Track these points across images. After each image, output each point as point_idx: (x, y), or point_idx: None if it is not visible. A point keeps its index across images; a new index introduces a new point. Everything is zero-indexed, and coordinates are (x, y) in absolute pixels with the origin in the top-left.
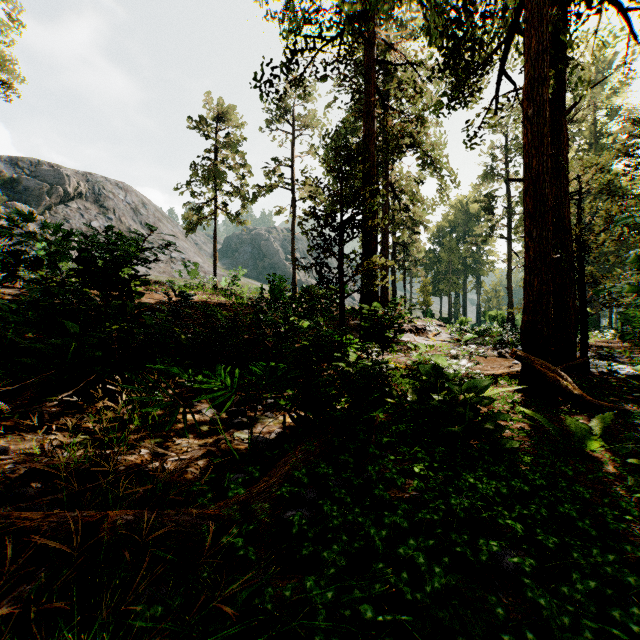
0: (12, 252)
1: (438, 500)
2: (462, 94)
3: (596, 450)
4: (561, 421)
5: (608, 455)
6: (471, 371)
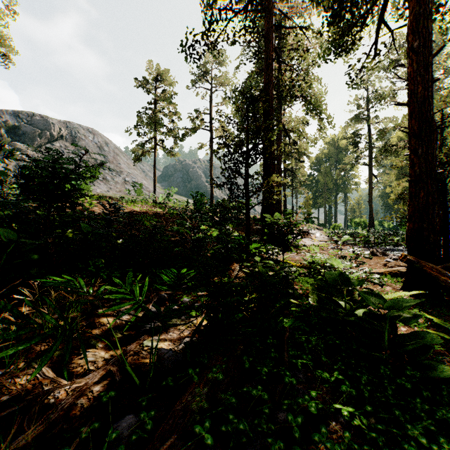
0: None
1: None
2: (346, 42)
3: None
4: None
5: None
6: (370, 275)
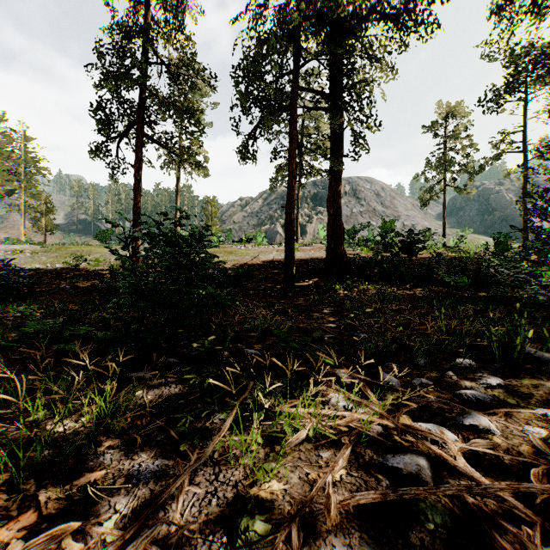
0: (386, 244)
1: None
2: None
3: None
4: None
5: None
6: None
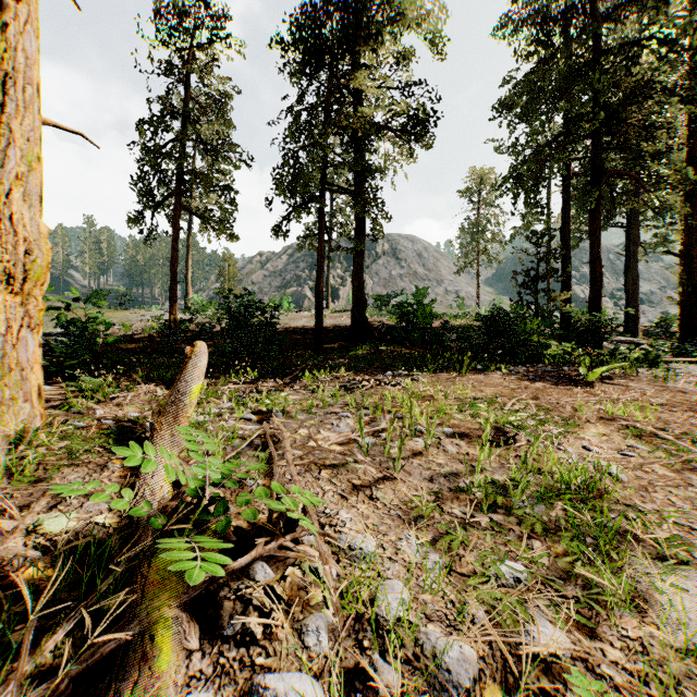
0: (403, 313)
1: None
2: None
3: None
4: None
5: None
6: None
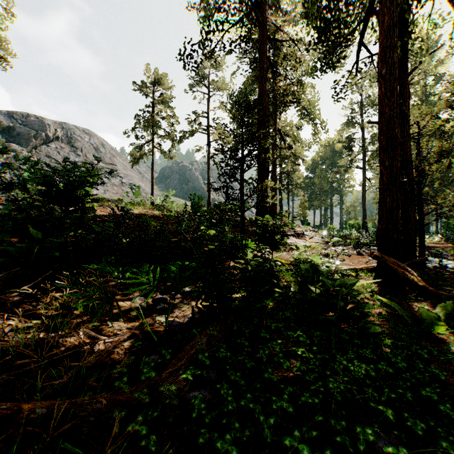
0: None
1: (318, 382)
2: (331, 61)
3: (442, 333)
4: (410, 307)
5: (452, 337)
6: (340, 268)
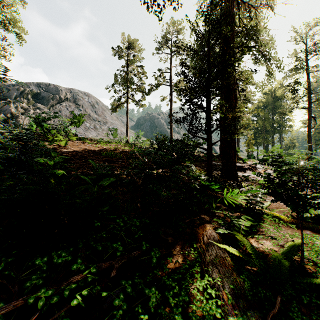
0: None
1: None
2: None
3: None
4: None
5: None
6: None
